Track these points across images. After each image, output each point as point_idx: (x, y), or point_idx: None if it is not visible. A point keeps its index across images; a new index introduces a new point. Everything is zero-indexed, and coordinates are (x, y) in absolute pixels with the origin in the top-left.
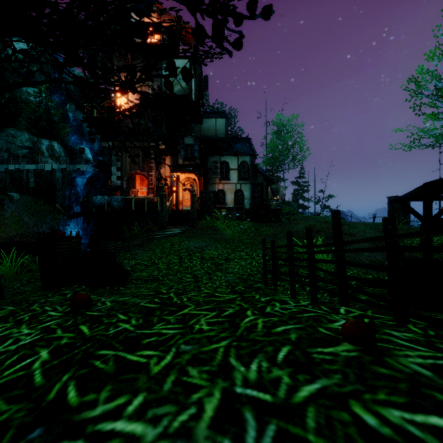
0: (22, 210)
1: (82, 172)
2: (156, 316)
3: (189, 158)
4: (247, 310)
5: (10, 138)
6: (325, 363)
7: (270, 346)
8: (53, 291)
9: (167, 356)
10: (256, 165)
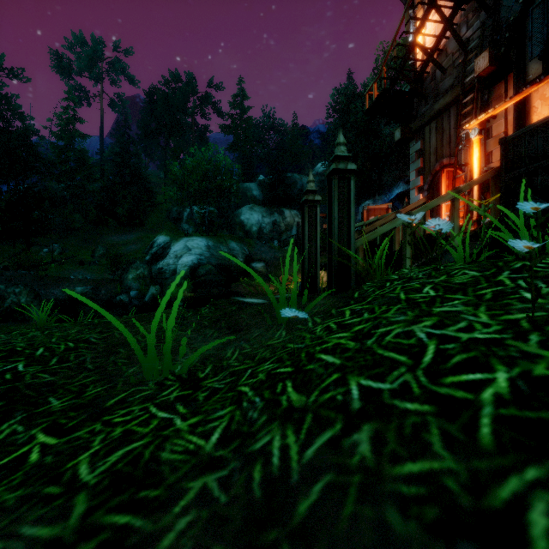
0: None
1: (390, 198)
2: None
3: None
4: None
5: None
6: None
7: None
8: None
9: None
10: None
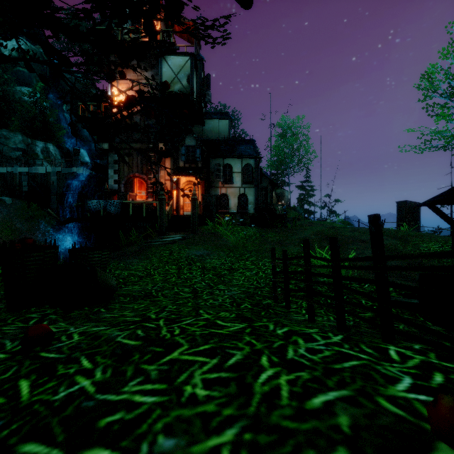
0: (14, 215)
1: (77, 175)
2: (133, 364)
3: (190, 160)
4: (261, 355)
5: (2, 140)
6: None
7: (309, 448)
8: (17, 314)
9: None
10: (261, 168)
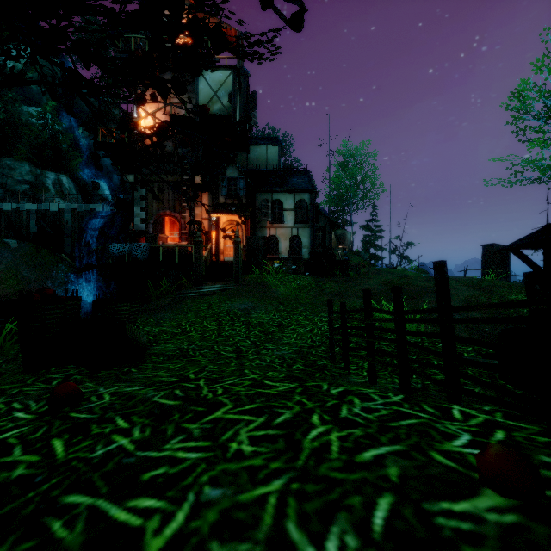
0: (21, 262)
1: (96, 213)
2: (173, 423)
3: (232, 195)
4: (312, 413)
5: (6, 170)
6: (464, 543)
7: (356, 494)
8: (37, 375)
9: (177, 514)
10: (317, 205)
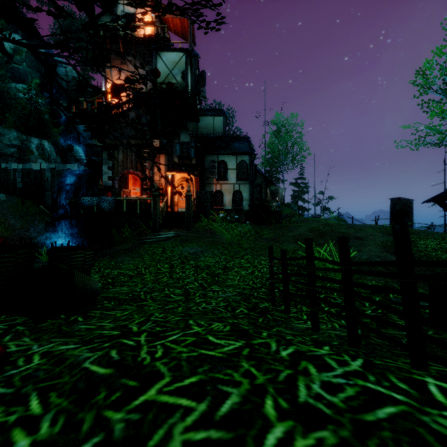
0: (8, 212)
1: (71, 171)
2: (94, 409)
3: (185, 157)
4: (264, 395)
5: None
6: None
7: None
8: None
9: None
10: (255, 165)
